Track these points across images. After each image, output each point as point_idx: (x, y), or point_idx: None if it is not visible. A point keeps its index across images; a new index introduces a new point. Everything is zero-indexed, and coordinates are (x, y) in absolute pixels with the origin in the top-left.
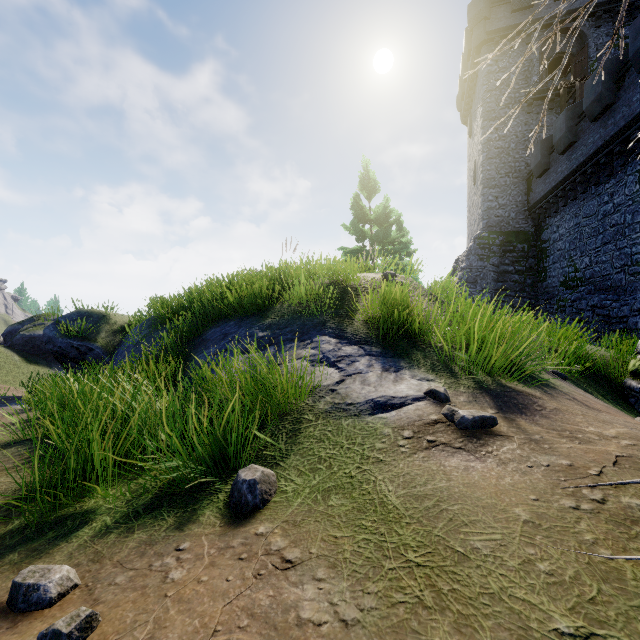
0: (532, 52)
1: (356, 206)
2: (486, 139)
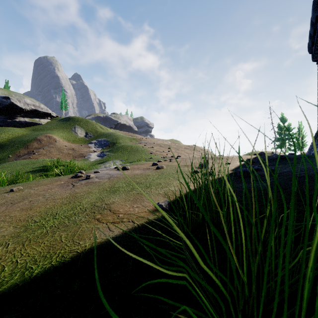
0: None
1: (278, 127)
2: None
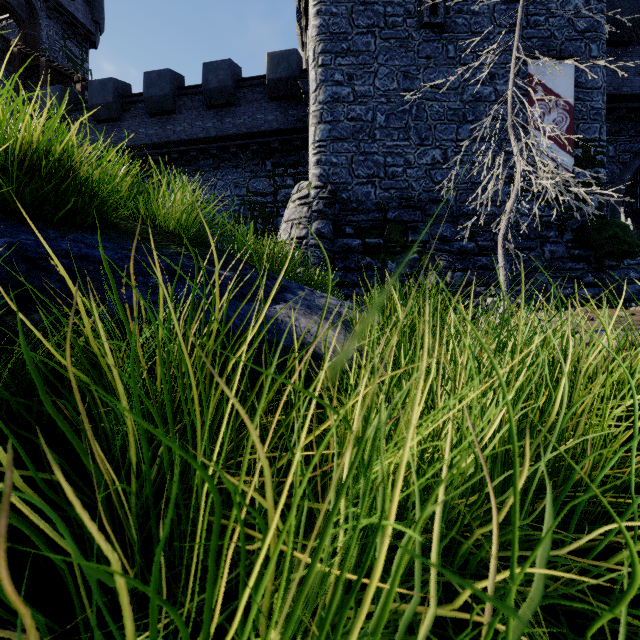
0: None
1: None
2: None
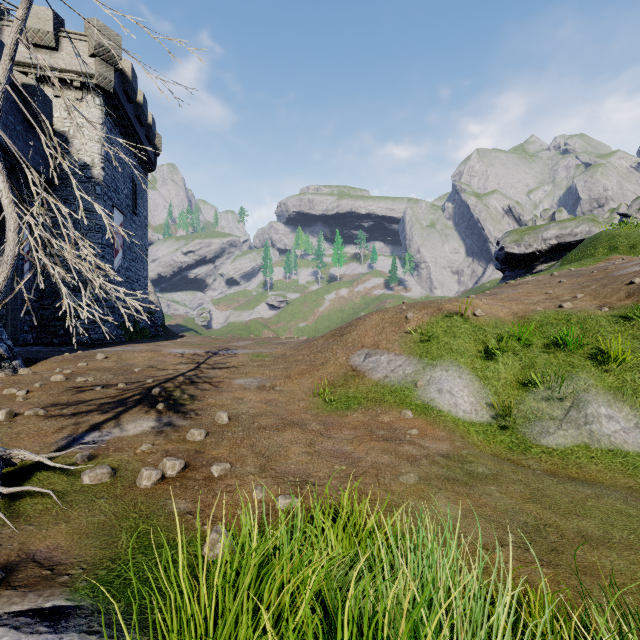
0: None
1: None
2: None
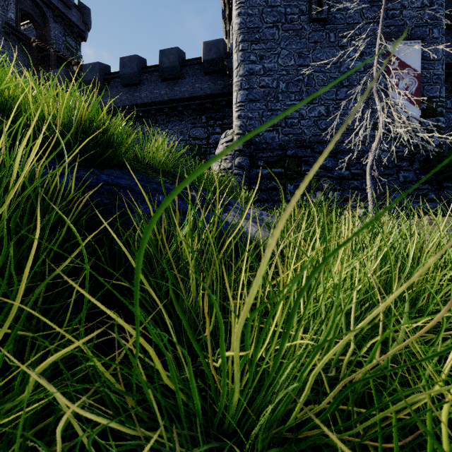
0: None
1: None
2: None
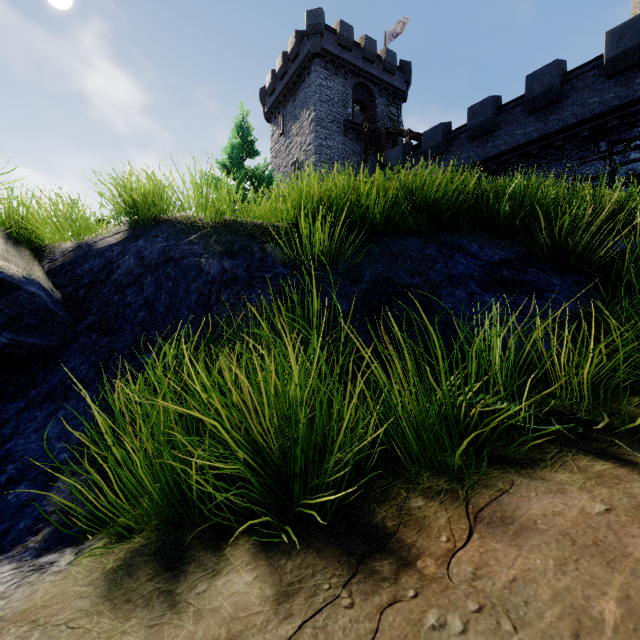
0: (348, 88)
1: (236, 156)
2: (319, 143)
